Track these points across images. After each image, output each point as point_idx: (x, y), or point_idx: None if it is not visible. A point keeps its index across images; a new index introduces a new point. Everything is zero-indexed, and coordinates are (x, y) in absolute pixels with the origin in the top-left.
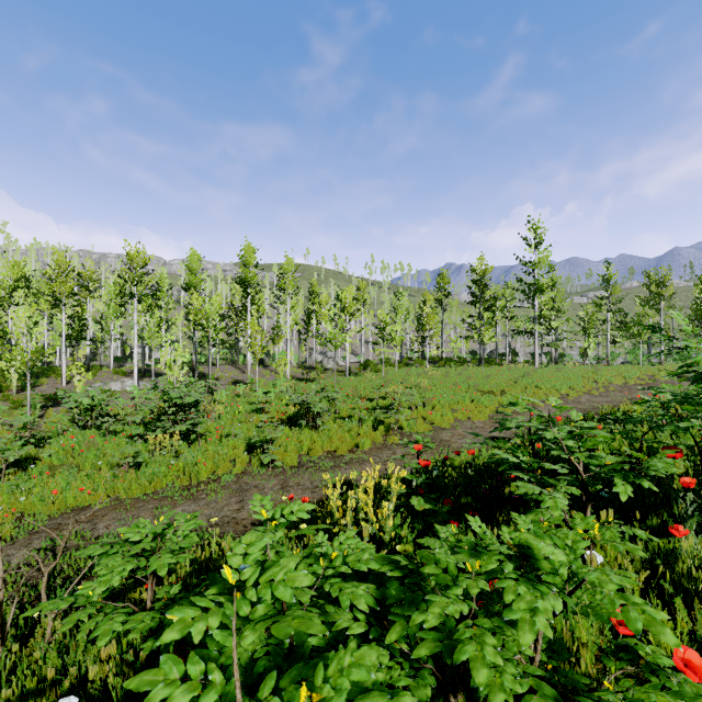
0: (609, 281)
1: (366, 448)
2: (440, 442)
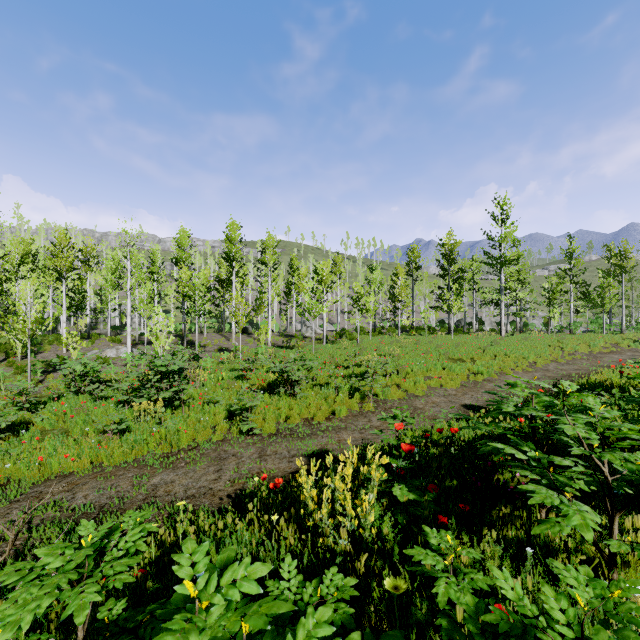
0: (572, 254)
1: (343, 415)
2: (414, 410)
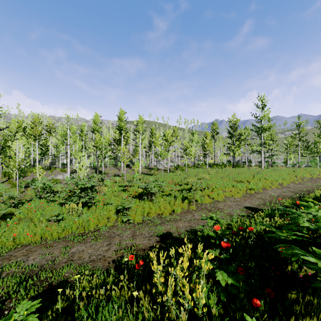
0: (299, 125)
1: (178, 212)
2: (218, 209)
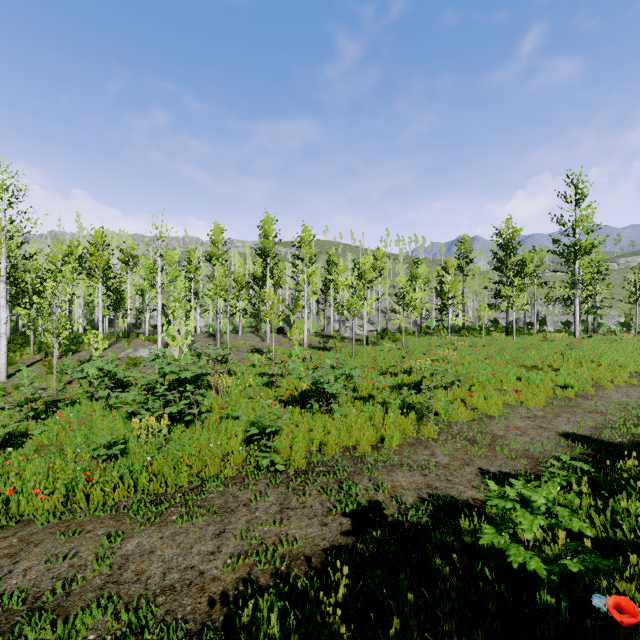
0: None
1: (395, 443)
2: (493, 439)
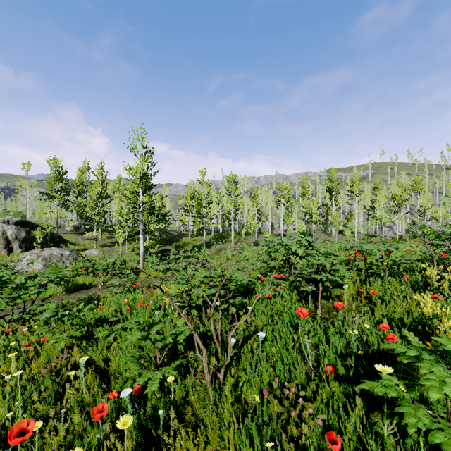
0: None
1: None
2: None
